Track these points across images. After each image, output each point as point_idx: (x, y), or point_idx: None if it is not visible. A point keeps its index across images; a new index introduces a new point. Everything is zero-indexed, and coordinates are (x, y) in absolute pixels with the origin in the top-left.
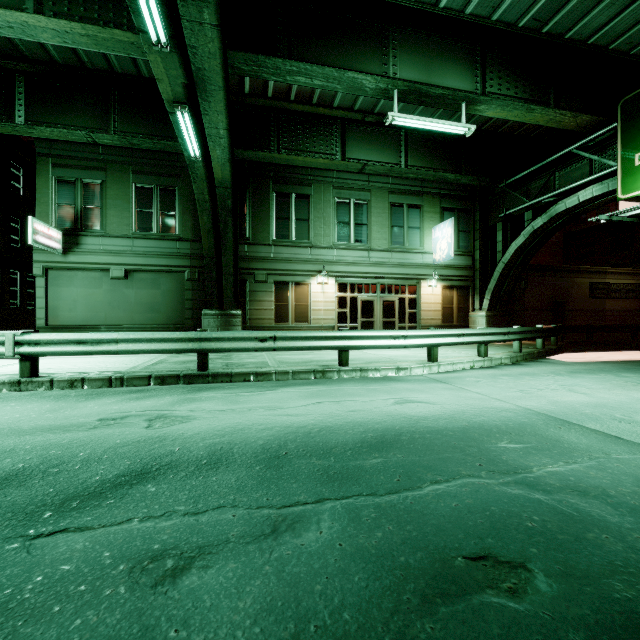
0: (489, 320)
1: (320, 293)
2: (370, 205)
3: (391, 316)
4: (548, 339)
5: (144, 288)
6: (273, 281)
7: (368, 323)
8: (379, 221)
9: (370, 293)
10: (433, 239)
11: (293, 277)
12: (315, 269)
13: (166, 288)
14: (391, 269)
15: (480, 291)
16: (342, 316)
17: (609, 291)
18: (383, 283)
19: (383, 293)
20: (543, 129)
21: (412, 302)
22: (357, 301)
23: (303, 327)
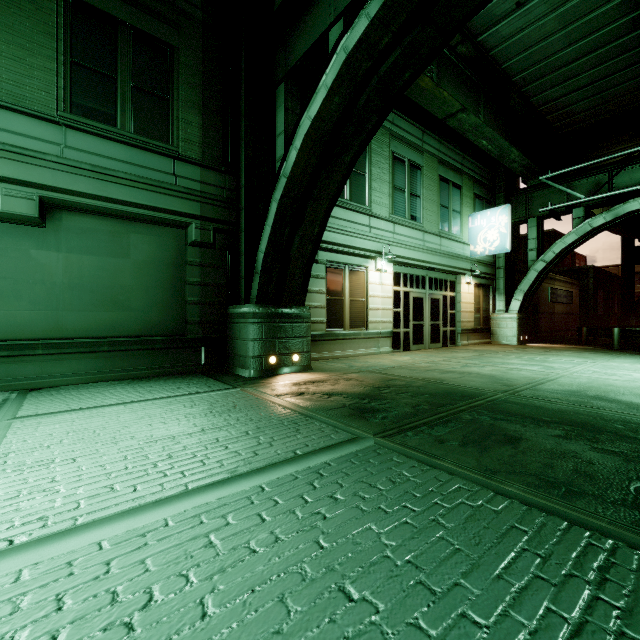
0: (520, 323)
1: (378, 284)
2: (423, 172)
3: (437, 318)
4: (548, 341)
5: (89, 252)
6: (324, 261)
7: (419, 327)
8: (430, 196)
9: (420, 288)
10: (471, 228)
11: (349, 258)
12: (374, 249)
13: (142, 256)
14: (441, 259)
15: (505, 291)
16: (396, 318)
17: (557, 296)
18: (431, 276)
19: (431, 289)
20: (576, 127)
21: (452, 301)
22: (409, 298)
23: (360, 334)
